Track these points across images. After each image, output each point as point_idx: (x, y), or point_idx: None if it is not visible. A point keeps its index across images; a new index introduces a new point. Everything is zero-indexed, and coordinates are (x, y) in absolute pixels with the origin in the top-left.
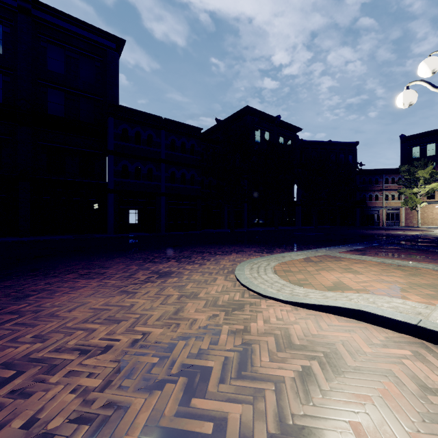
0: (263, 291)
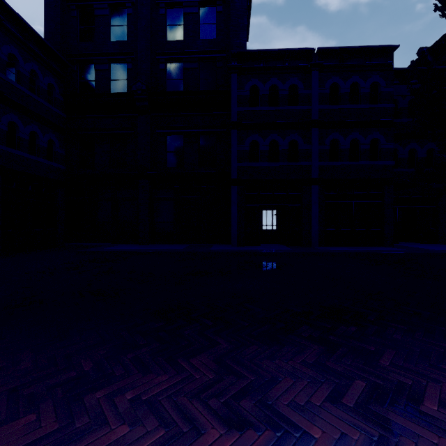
0: None
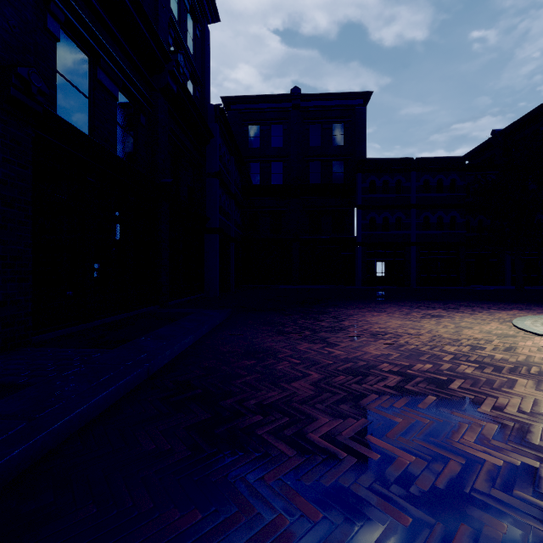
0: (540, 332)
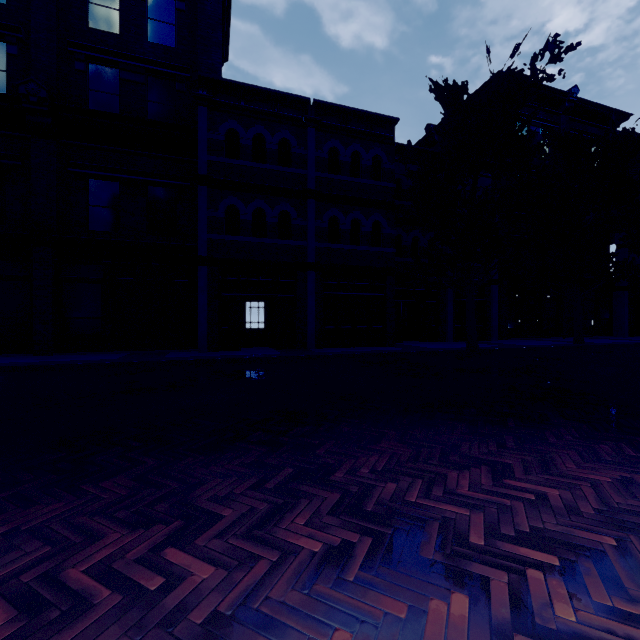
0: None
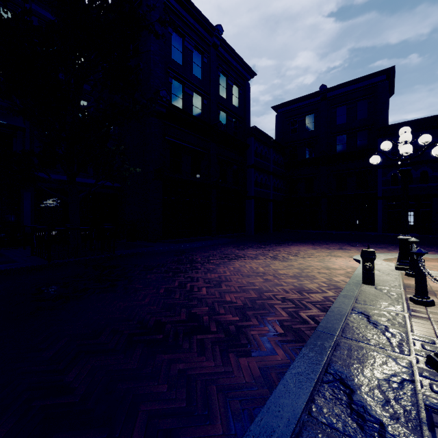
0: (356, 256)
